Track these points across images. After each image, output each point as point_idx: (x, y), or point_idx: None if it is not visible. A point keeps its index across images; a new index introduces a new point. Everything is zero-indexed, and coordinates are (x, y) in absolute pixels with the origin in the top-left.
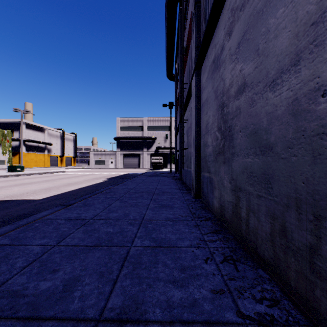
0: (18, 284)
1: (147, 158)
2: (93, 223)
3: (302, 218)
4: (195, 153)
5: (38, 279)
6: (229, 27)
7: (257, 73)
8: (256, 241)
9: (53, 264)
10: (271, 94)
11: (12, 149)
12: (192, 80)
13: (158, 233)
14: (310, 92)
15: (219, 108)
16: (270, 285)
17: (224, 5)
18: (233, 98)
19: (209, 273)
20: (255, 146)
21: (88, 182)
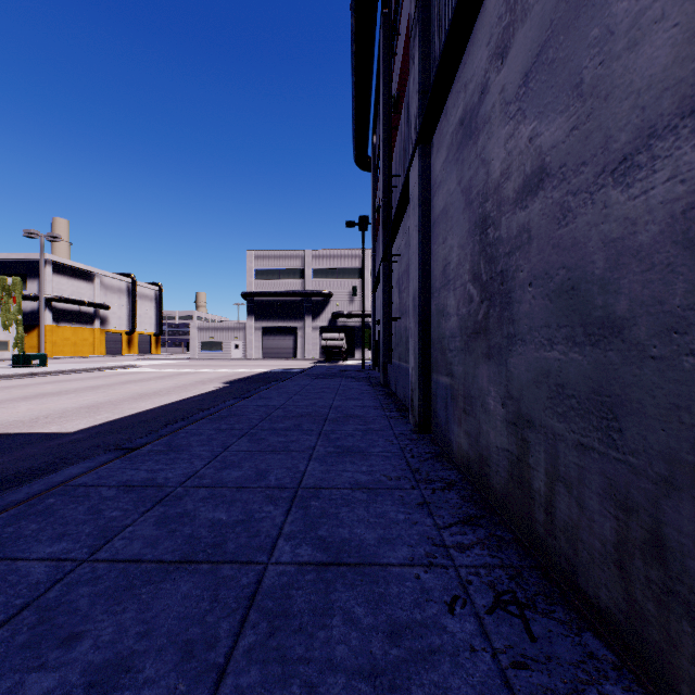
0: None
1: (312, 337)
2: (183, 497)
3: None
4: (418, 330)
5: (23, 666)
6: (501, 39)
7: (577, 143)
8: (574, 556)
9: (72, 617)
10: (619, 193)
11: (24, 319)
12: (411, 168)
13: (333, 524)
14: None
15: (475, 228)
16: (620, 687)
17: None
18: (512, 205)
19: (460, 646)
20: (571, 323)
21: (183, 391)
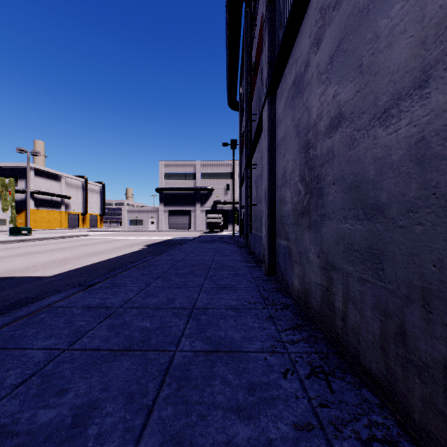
0: (5, 414)
1: (201, 217)
2: (123, 314)
3: (432, 319)
4: (267, 212)
5: (35, 406)
6: (317, 34)
7: (359, 100)
8: (358, 345)
9: (61, 380)
10: (382, 131)
11: (16, 205)
12: (263, 110)
13: (215, 329)
14: (446, 128)
15: (302, 149)
16: (381, 416)
17: (309, 3)
18: (323, 135)
19: (289, 395)
20: (356, 207)
21: (119, 251)
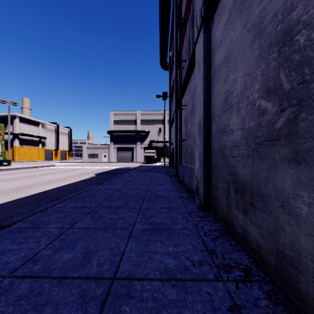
0: None
1: (140, 152)
2: (0, 296)
3: None
4: (203, 144)
5: None
6: None
7: None
8: None
9: None
10: None
11: (6, 143)
12: (196, 44)
13: None
14: None
15: (270, 48)
16: None
17: None
18: None
19: None
20: None
21: (71, 179)
